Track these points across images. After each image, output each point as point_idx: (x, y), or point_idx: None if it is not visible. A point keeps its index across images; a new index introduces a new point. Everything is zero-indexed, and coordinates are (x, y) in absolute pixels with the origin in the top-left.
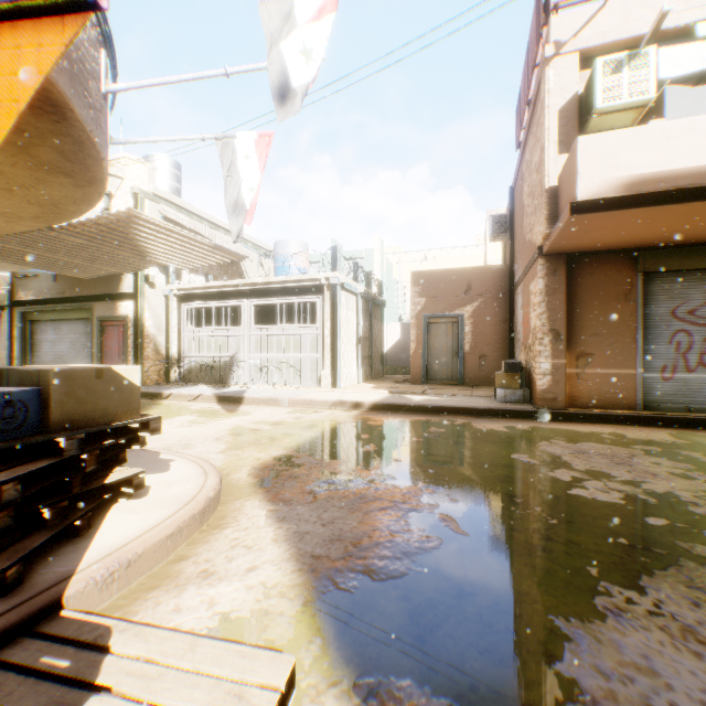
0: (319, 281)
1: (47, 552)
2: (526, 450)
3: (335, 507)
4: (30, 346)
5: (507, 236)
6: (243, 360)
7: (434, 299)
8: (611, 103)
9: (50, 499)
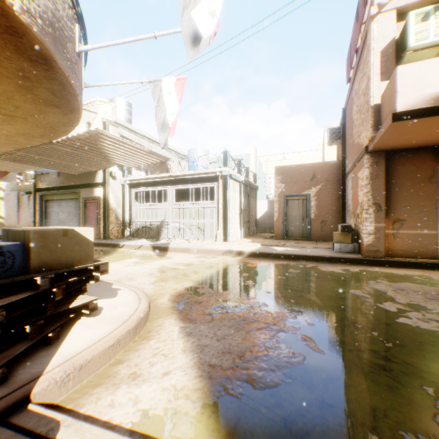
0: (215, 174)
1: (28, 355)
2: (359, 287)
3: (226, 326)
4: (45, 215)
5: (340, 142)
6: (168, 223)
7: (290, 184)
8: (421, 42)
9: (31, 318)
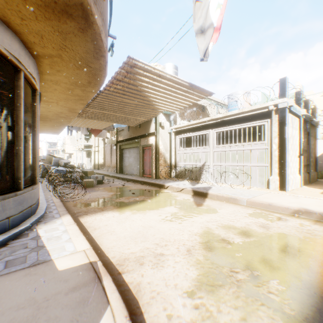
0: (266, 109)
1: None
2: None
3: None
4: (121, 159)
5: None
6: (209, 166)
7: None
8: None
9: None
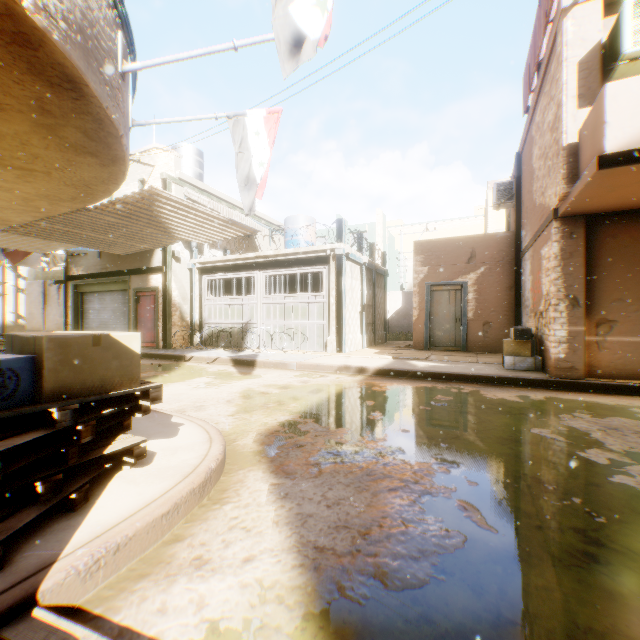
0: (325, 252)
1: (39, 528)
2: (546, 424)
3: (341, 485)
4: (80, 314)
5: (512, 203)
6: (256, 326)
7: (436, 267)
8: None
9: (44, 471)
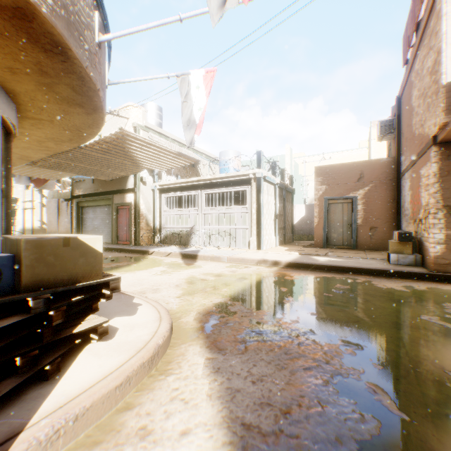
0: (248, 176)
1: (17, 395)
2: (433, 312)
3: (263, 361)
4: (80, 221)
5: (393, 136)
6: (198, 230)
7: (332, 186)
8: None
9: (24, 347)
